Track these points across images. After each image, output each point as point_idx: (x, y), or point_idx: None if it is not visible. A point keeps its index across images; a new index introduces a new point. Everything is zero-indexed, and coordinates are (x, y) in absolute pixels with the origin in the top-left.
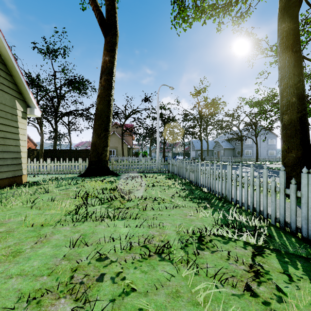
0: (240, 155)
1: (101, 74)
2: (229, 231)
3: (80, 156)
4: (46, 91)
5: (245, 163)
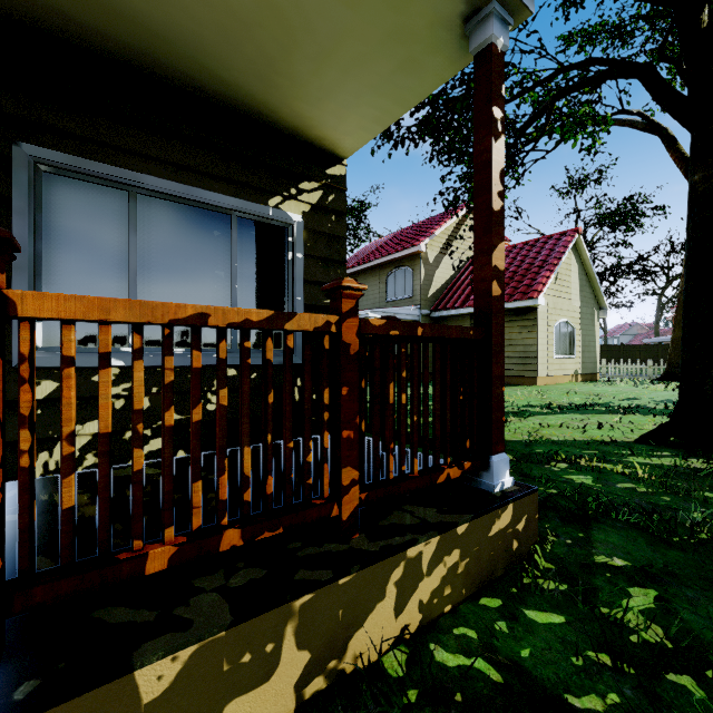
0: None
1: None
2: None
3: (631, 358)
4: None
5: None
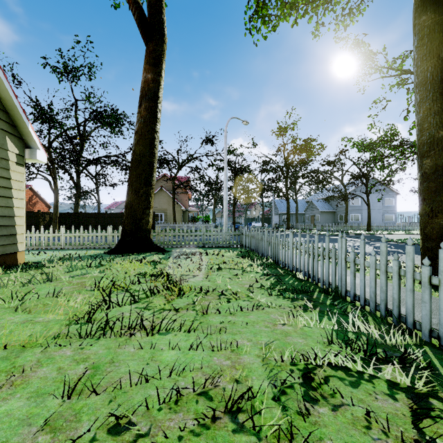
0: (343, 221)
1: (140, 99)
2: (358, 360)
3: (113, 223)
4: (63, 128)
5: (352, 233)
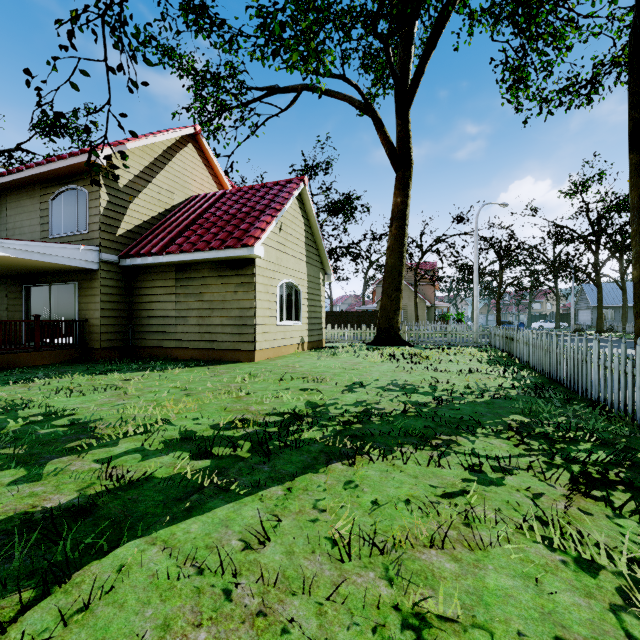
0: None
1: (391, 220)
2: (492, 370)
3: (349, 322)
4: None
5: None
